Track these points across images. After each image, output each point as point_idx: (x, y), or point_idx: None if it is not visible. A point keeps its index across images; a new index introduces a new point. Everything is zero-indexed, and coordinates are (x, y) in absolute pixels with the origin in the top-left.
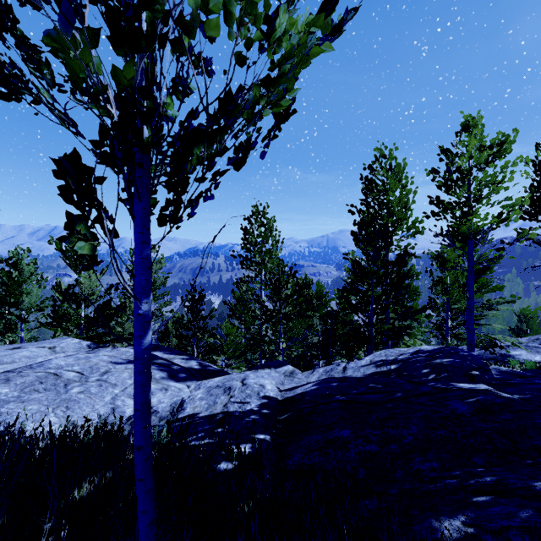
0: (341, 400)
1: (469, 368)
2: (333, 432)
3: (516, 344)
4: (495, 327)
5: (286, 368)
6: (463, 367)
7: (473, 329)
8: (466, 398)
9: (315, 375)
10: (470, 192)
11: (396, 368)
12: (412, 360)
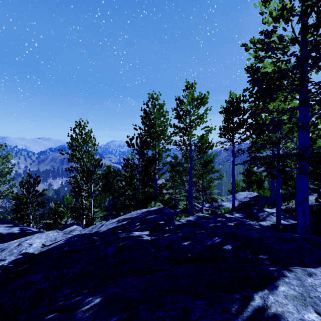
0: (65, 250)
1: (161, 220)
2: (33, 276)
3: (223, 199)
4: (214, 191)
5: (71, 228)
6: (158, 219)
7: (192, 194)
8: (119, 243)
9: (85, 231)
10: (187, 122)
11: (125, 223)
12: (137, 217)
